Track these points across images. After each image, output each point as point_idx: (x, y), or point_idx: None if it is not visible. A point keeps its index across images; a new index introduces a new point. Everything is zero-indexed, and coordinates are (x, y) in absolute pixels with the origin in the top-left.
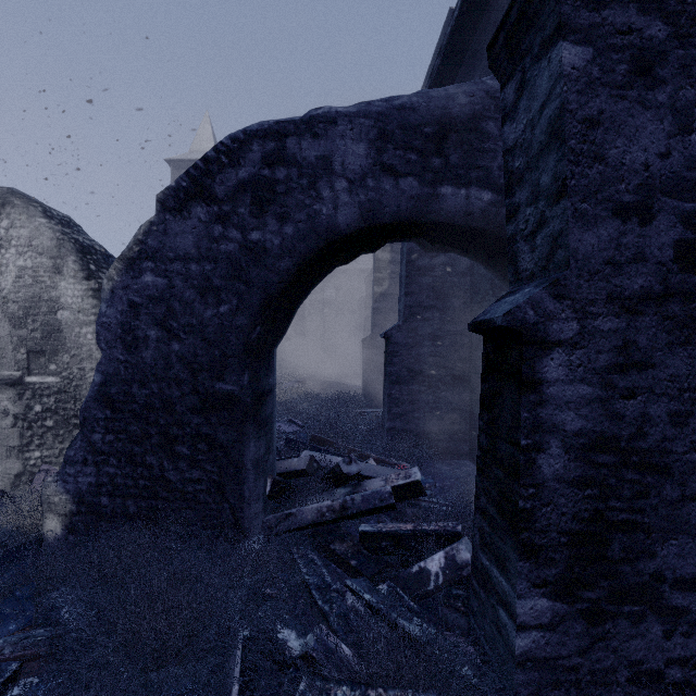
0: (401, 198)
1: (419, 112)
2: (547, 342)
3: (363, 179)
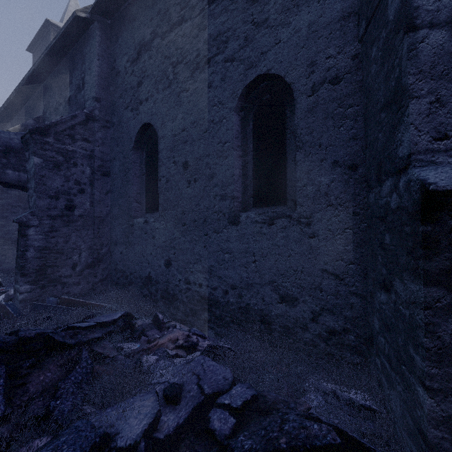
0: None
1: None
2: (30, 226)
3: None
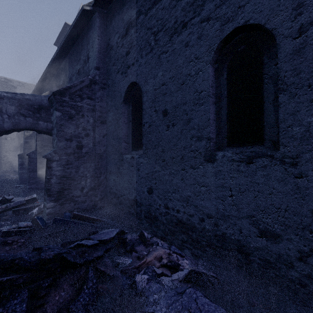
0: (27, 123)
1: (33, 101)
2: (53, 160)
3: (14, 116)
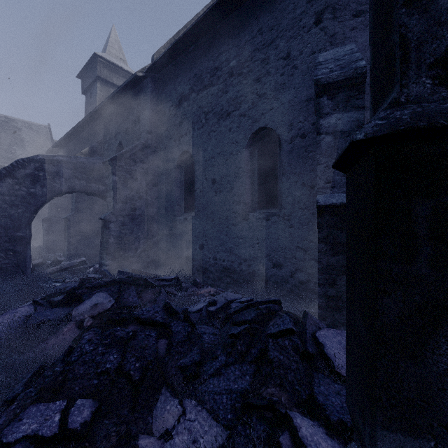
0: (81, 185)
1: (86, 165)
2: (111, 222)
3: (70, 179)
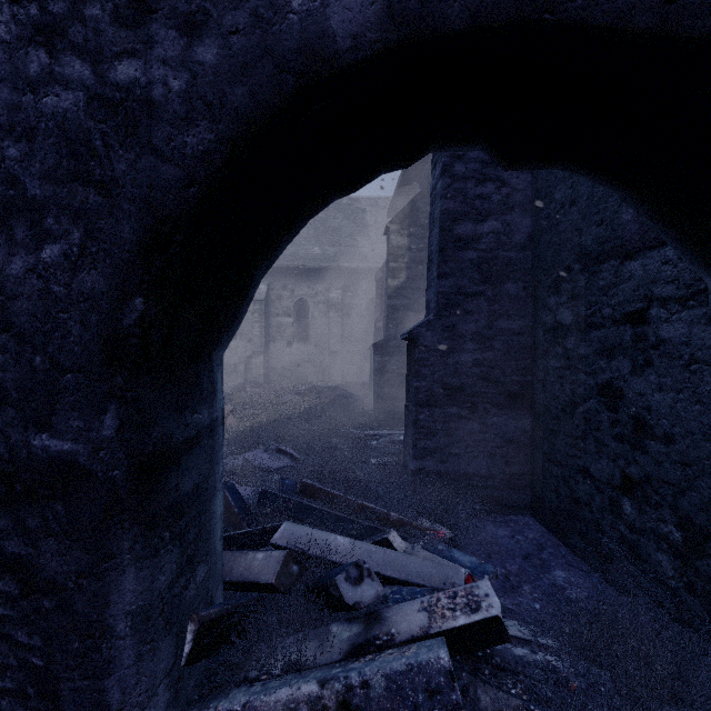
0: None
1: None
2: None
3: None
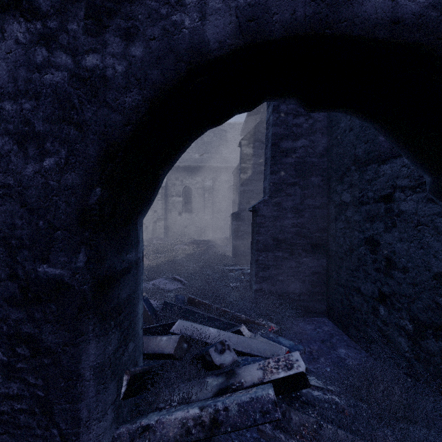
0: (297, 0)
1: None
2: None
3: None
